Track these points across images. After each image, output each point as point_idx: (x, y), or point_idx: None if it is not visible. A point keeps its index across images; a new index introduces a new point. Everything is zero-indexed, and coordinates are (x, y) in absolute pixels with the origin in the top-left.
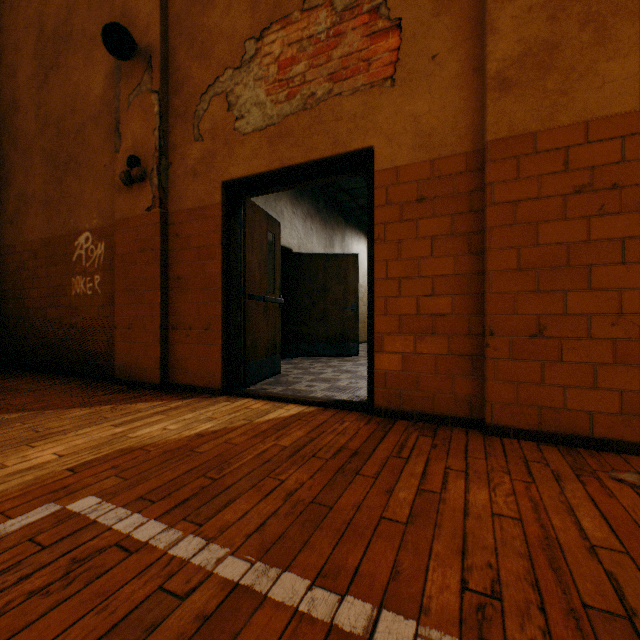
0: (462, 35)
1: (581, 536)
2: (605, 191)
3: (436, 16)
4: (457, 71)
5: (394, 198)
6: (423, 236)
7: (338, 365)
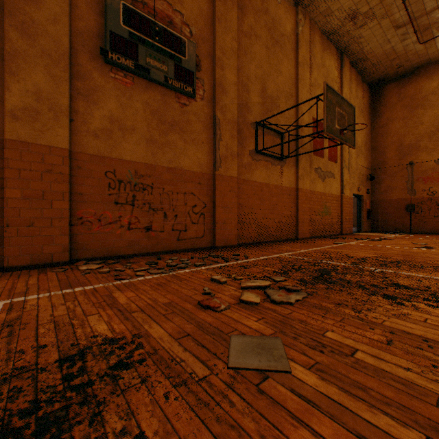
0: None
1: (27, 284)
2: (58, 174)
3: None
4: None
5: None
6: None
7: None
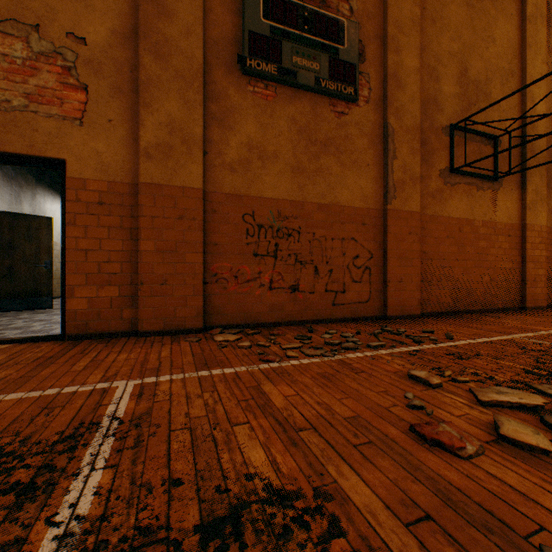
0: (128, 117)
1: (159, 357)
2: (191, 220)
3: (112, 97)
4: (125, 136)
5: (83, 198)
6: (104, 226)
7: (30, 317)
